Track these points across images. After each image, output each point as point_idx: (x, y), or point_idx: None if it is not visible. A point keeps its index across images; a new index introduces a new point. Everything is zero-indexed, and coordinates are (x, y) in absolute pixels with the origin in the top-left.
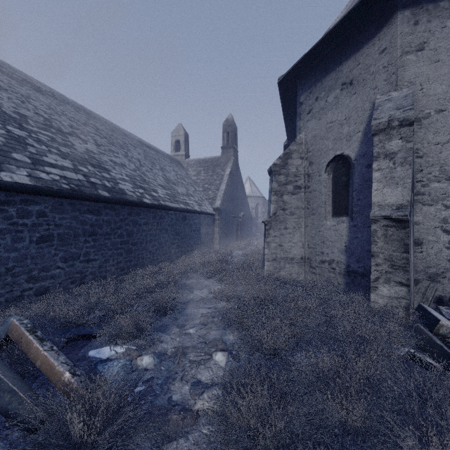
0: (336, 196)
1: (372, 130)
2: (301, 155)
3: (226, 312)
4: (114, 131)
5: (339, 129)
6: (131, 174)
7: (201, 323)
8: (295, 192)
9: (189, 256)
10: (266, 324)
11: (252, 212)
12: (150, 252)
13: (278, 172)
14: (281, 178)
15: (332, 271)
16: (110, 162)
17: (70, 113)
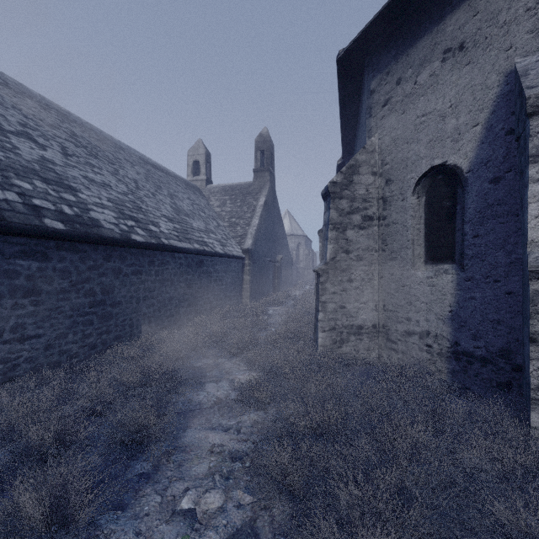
0: (432, 231)
1: (528, 106)
2: (374, 168)
3: (257, 439)
4: (104, 141)
5: (440, 124)
6: (118, 198)
7: (208, 475)
8: (364, 225)
9: (206, 318)
10: (343, 497)
11: (292, 255)
12: (143, 316)
13: (339, 195)
14: (343, 203)
15: (427, 350)
16: (83, 179)
17: (30, 109)
